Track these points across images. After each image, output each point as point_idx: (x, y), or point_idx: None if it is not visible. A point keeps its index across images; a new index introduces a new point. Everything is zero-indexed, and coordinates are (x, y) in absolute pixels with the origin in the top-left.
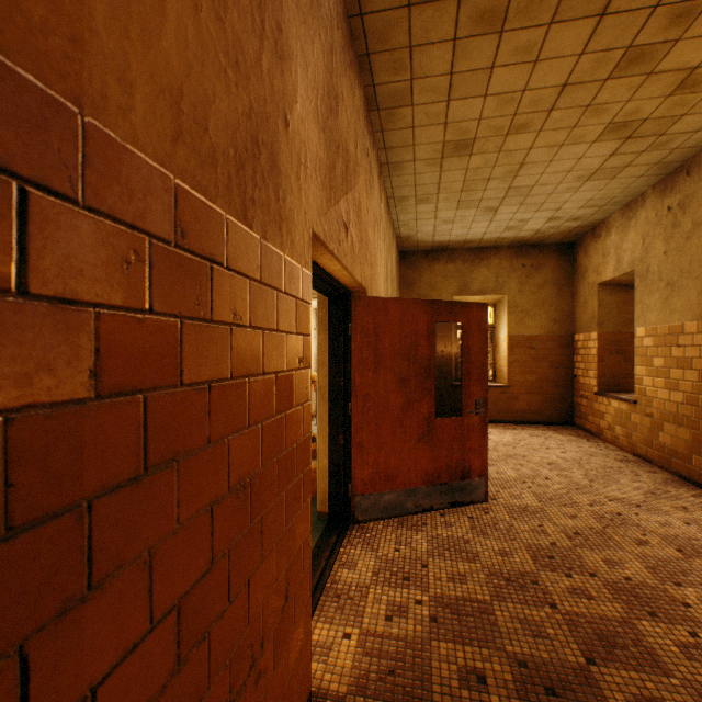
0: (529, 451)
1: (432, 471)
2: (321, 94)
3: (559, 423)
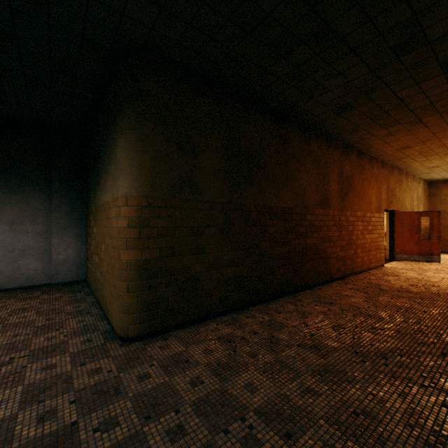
0: None
1: (419, 252)
2: (385, 189)
3: None
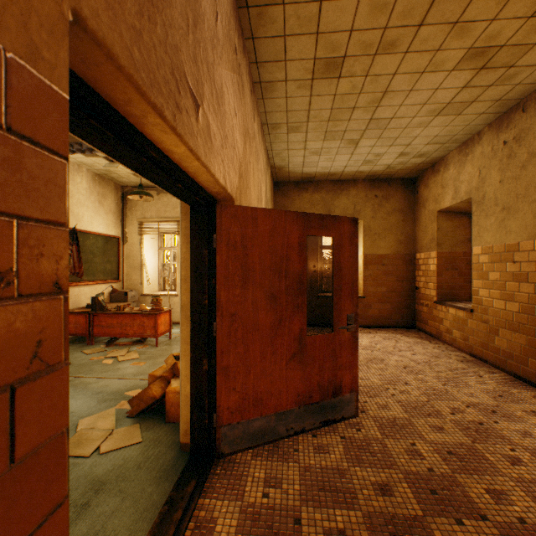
0: (385, 354)
1: (304, 390)
2: None
3: (404, 327)
